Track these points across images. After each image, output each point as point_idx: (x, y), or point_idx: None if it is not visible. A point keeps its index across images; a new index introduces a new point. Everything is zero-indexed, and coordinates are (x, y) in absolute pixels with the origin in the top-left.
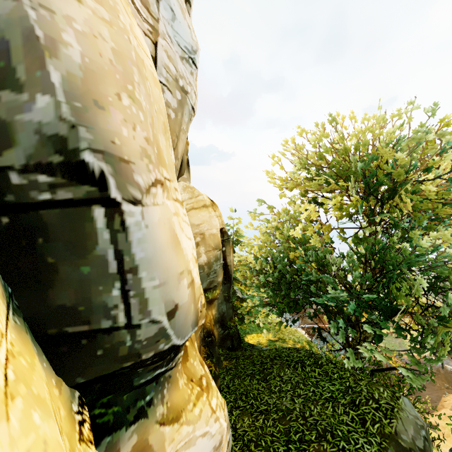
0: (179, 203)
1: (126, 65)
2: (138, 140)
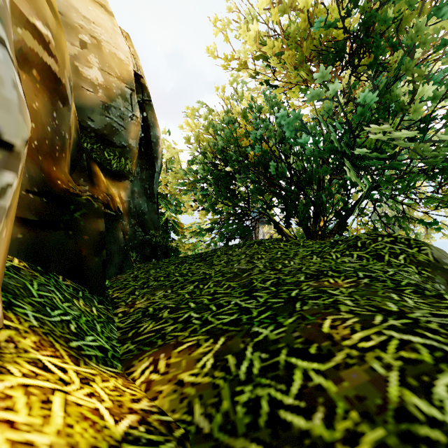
0: None
1: None
2: None
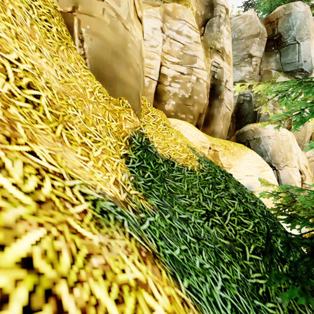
0: (294, 167)
1: (278, 146)
2: (281, 159)
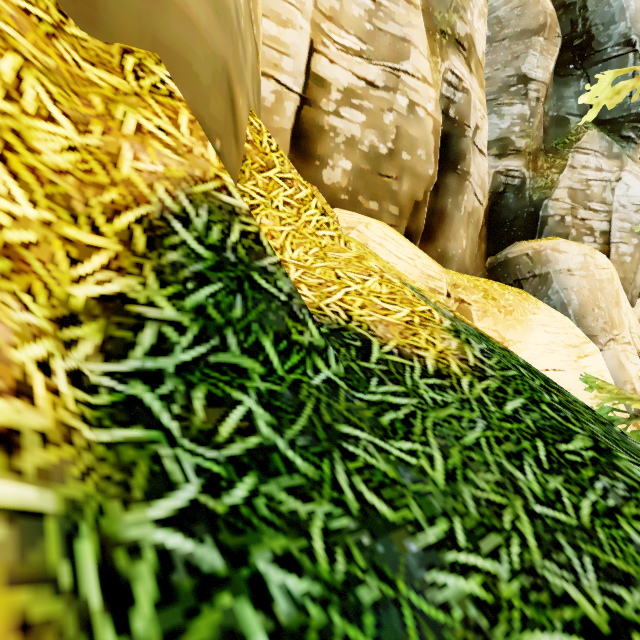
0: (626, 344)
1: (593, 293)
2: (600, 324)
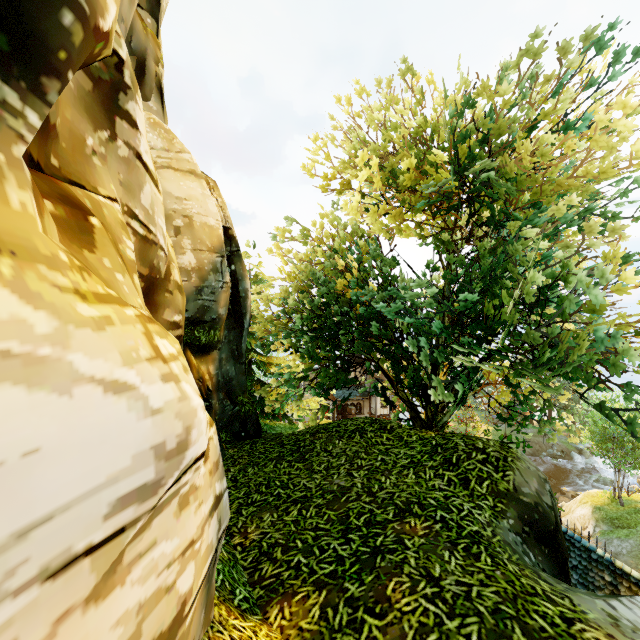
0: None
1: None
2: None
